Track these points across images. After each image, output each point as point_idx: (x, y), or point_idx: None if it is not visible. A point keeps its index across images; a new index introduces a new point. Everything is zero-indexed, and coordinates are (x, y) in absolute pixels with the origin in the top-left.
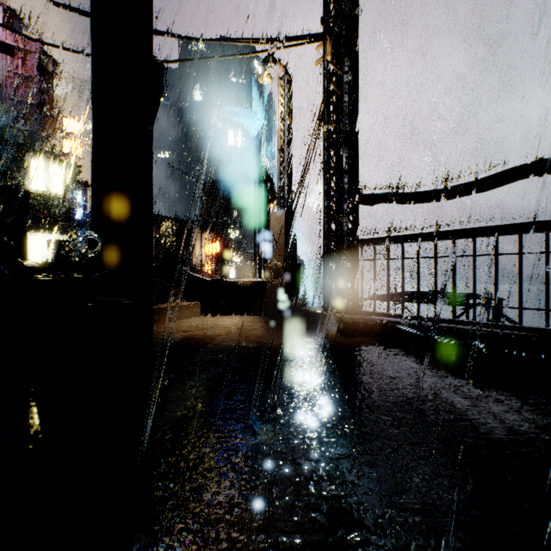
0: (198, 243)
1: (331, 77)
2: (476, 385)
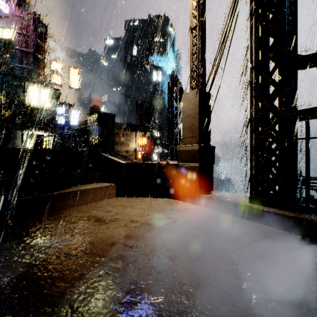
0: (134, 138)
1: None
2: None
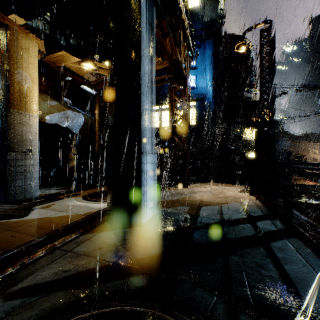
0: None
1: None
2: None
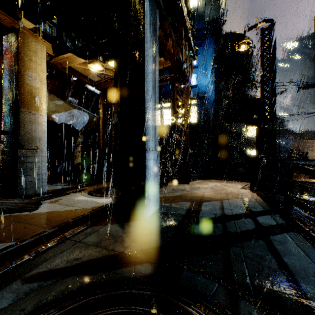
0: None
1: None
2: None
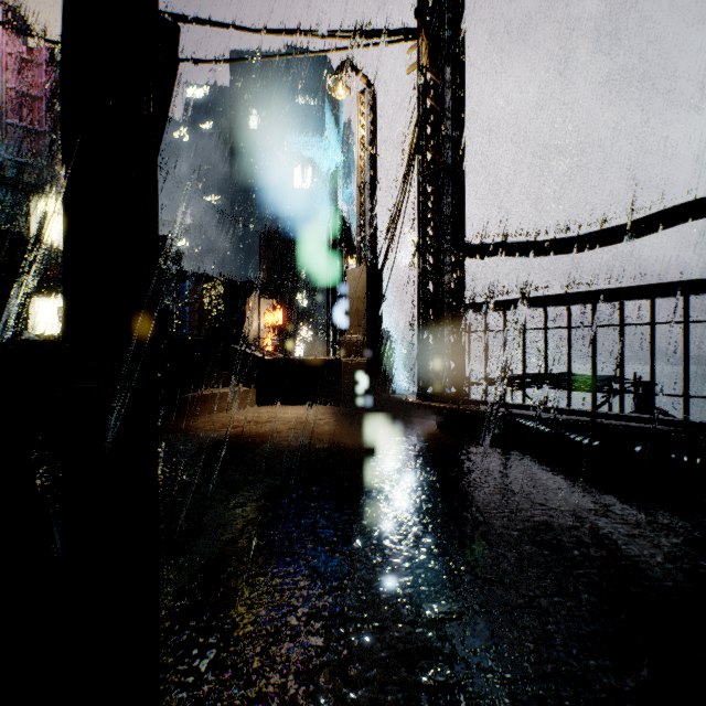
0: (255, 311)
1: (427, 88)
2: (633, 504)
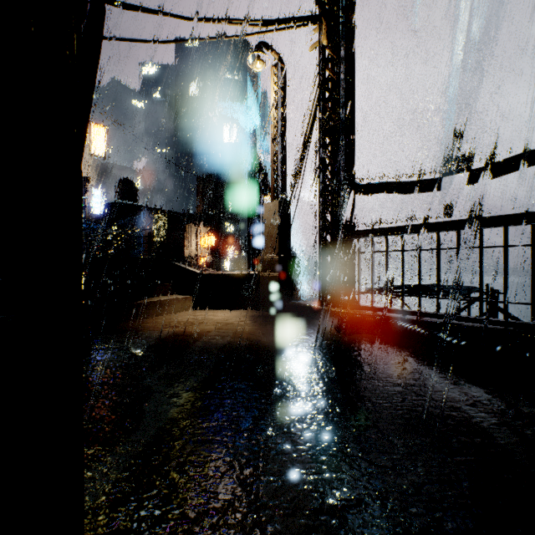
0: (193, 235)
1: (326, 61)
2: (497, 395)
